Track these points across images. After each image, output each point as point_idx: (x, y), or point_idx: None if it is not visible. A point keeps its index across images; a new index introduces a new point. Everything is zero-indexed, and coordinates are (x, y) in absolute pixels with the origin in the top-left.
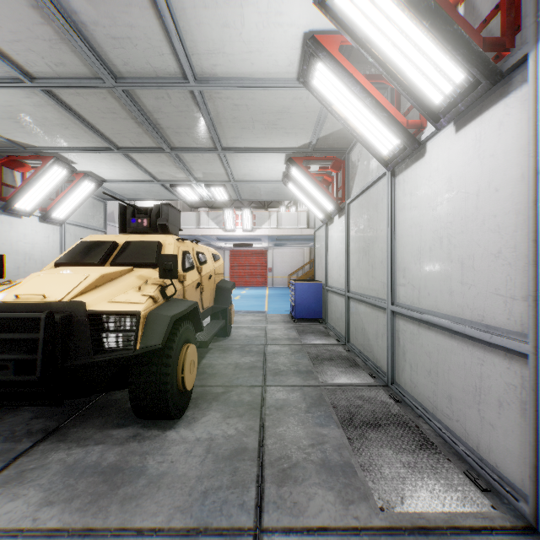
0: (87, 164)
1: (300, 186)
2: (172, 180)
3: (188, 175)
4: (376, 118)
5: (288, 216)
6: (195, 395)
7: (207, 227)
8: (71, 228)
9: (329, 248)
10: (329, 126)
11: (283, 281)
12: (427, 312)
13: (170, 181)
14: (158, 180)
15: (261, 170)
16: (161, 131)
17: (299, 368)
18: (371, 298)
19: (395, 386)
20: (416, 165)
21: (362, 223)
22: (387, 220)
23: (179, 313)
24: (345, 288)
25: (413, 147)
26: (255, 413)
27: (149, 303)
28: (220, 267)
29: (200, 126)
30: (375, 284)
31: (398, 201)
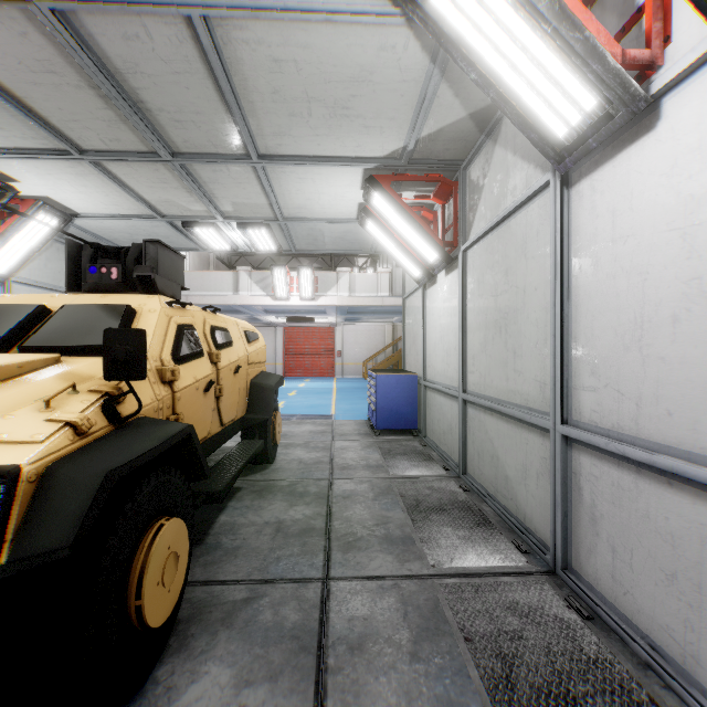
0: (37, 182)
1: (386, 224)
2: (185, 215)
3: (209, 207)
4: (553, 53)
5: (365, 279)
6: (188, 610)
7: (248, 293)
8: (24, 289)
9: (429, 323)
10: (438, 113)
11: (356, 369)
12: (663, 450)
13: (181, 217)
14: (162, 214)
15: (325, 200)
16: (149, 116)
17: (388, 531)
18: (512, 406)
19: (571, 576)
20: (629, 153)
21: (492, 279)
22: (553, 268)
23: (133, 460)
24: (459, 385)
25: (634, 106)
26: (305, 664)
27: (60, 439)
28: (259, 352)
29: (216, 109)
30: (520, 384)
31: (578, 230)
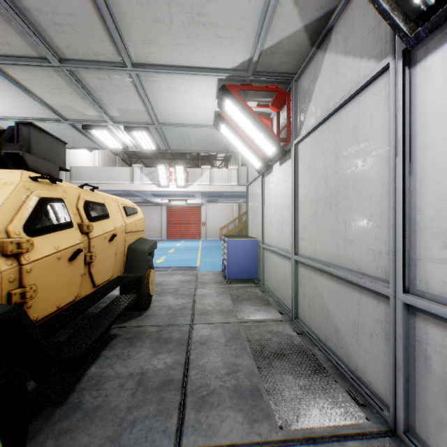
0: None
1: (235, 125)
2: (83, 119)
3: (100, 112)
4: None
5: (220, 173)
6: None
7: (141, 182)
8: None
9: (266, 201)
10: (279, 24)
11: (215, 234)
12: None
13: (80, 121)
14: (65, 118)
15: (189, 108)
16: (30, 18)
17: (238, 381)
18: (343, 270)
19: (415, 441)
20: None
21: (322, 163)
22: (393, 145)
23: None
24: (292, 249)
25: None
26: None
27: None
28: (137, 223)
29: (89, 12)
30: (351, 251)
31: (424, 105)
